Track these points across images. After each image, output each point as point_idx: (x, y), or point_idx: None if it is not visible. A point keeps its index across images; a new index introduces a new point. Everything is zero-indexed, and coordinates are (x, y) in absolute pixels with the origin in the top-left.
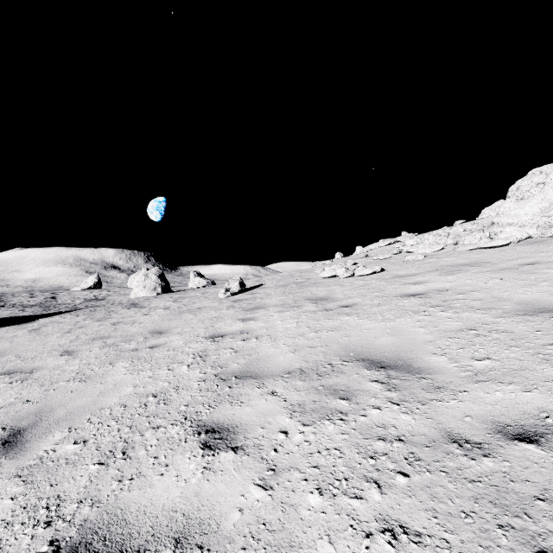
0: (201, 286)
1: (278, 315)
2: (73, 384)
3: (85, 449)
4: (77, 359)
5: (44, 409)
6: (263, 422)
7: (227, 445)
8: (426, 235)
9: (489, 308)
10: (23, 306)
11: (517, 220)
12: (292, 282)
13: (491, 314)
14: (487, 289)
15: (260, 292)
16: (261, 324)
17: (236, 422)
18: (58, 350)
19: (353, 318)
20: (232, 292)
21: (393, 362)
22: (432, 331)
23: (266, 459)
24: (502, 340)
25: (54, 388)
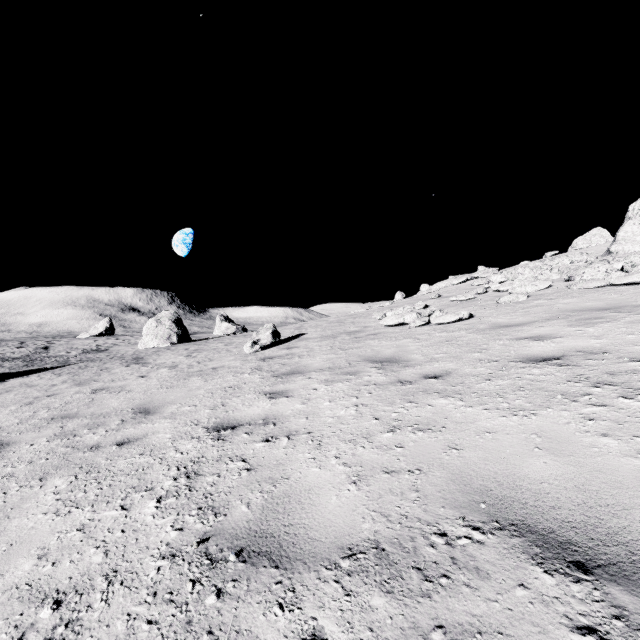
0: (229, 333)
1: (325, 389)
2: None
3: None
4: (1, 461)
5: None
6: None
7: None
8: (520, 268)
9: None
10: (3, 359)
11: None
12: (343, 331)
13: None
14: None
15: (299, 346)
16: (297, 405)
17: None
18: None
19: (454, 402)
20: (261, 345)
21: (601, 548)
22: (638, 448)
23: None
24: None
25: None
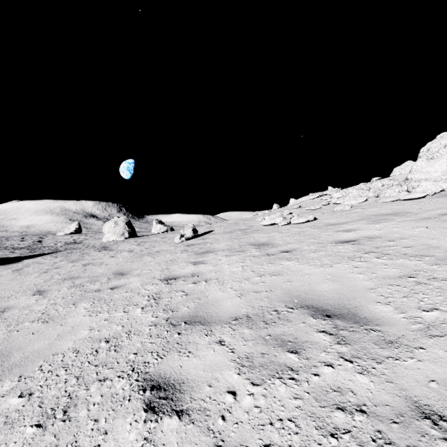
0: (162, 231)
1: (225, 259)
2: (36, 325)
3: (28, 405)
4: (46, 298)
5: (3, 352)
6: (211, 378)
7: (172, 407)
8: (350, 189)
9: (422, 255)
10: (14, 248)
11: (428, 176)
12: (237, 228)
13: (425, 261)
14: (415, 237)
15: (210, 237)
16: (210, 267)
17: (182, 377)
18: (32, 289)
19: (294, 263)
20: (186, 237)
21: (338, 310)
22: (371, 277)
23: (213, 430)
24: (445, 288)
25: (19, 329)
